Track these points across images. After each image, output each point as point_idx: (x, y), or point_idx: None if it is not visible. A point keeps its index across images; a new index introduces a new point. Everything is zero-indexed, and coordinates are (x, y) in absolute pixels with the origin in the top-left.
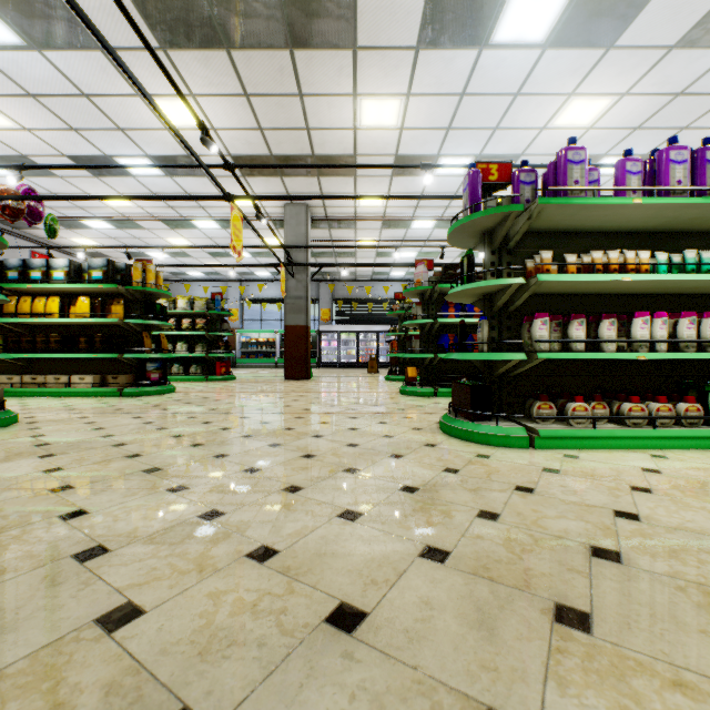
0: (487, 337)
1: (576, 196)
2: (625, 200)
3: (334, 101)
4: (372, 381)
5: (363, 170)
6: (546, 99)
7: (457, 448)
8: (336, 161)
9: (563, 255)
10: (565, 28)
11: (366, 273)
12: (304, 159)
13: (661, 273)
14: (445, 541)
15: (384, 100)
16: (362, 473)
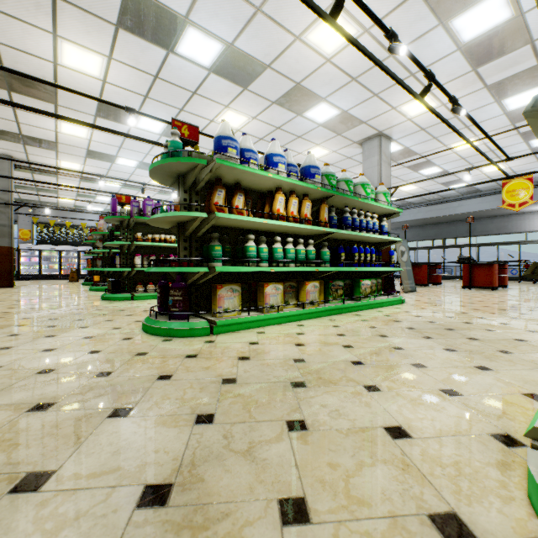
0: (121, 262)
1: (149, 216)
2: None
3: (41, 117)
4: (71, 286)
5: (63, 150)
6: None
7: (103, 302)
8: (41, 141)
9: (152, 232)
10: (168, 133)
11: (69, 205)
12: (12, 134)
13: None
14: (83, 313)
15: (77, 127)
16: (59, 309)
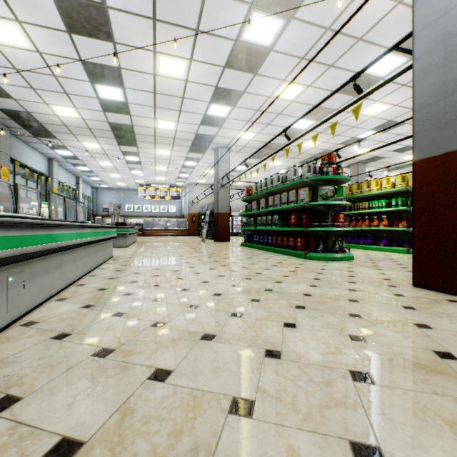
0: None
1: None
2: None
3: None
4: None
5: None
6: None
7: None
8: None
9: None
10: None
11: None
12: None
13: None
14: None
15: None
16: None
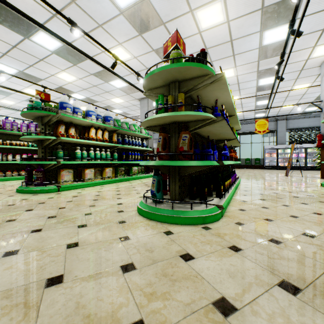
0: None
1: (8, 129)
2: (20, 132)
3: None
4: None
5: None
6: (18, 85)
7: None
8: None
9: (9, 139)
10: (19, 75)
11: None
12: None
13: (30, 146)
14: None
15: None
16: None
